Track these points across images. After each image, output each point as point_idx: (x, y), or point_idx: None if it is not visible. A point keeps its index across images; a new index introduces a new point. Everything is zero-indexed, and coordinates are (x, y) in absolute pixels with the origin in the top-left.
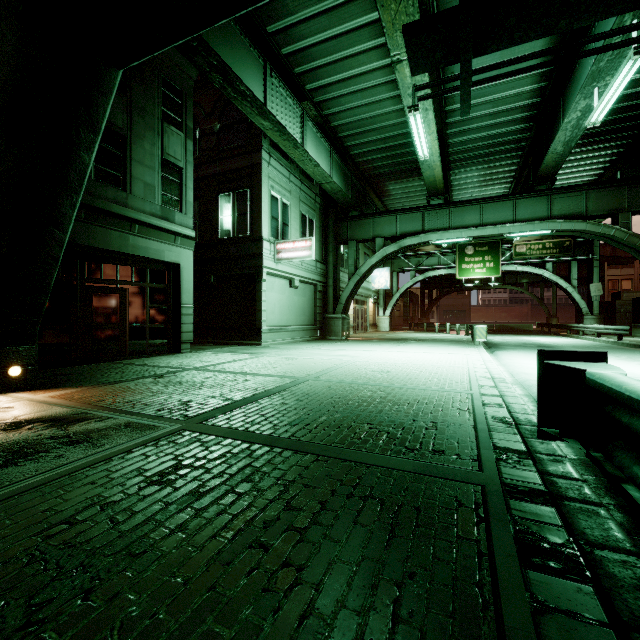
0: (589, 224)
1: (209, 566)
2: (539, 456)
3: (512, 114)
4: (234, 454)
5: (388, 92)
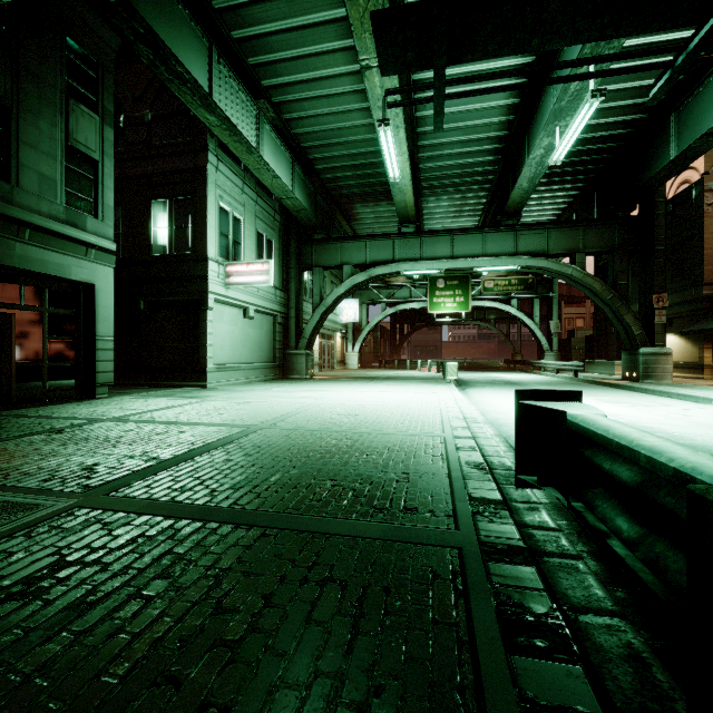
0: (550, 262)
1: None
2: (515, 505)
3: (482, 144)
4: (149, 537)
5: (357, 103)
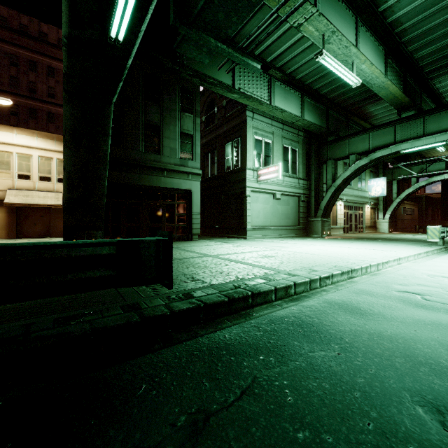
0: None
1: None
2: (192, 300)
3: None
4: None
5: None
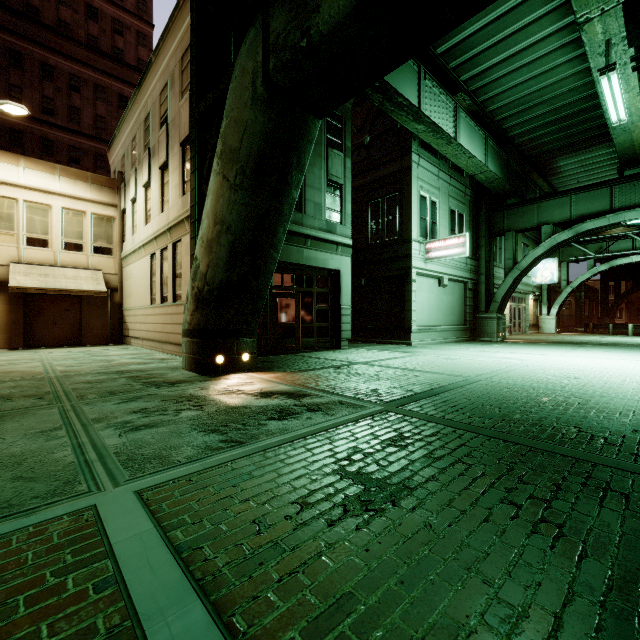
0: None
1: (473, 507)
2: None
3: None
4: (444, 435)
5: (564, 56)
